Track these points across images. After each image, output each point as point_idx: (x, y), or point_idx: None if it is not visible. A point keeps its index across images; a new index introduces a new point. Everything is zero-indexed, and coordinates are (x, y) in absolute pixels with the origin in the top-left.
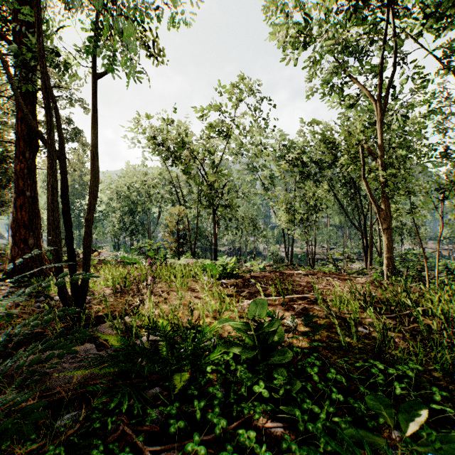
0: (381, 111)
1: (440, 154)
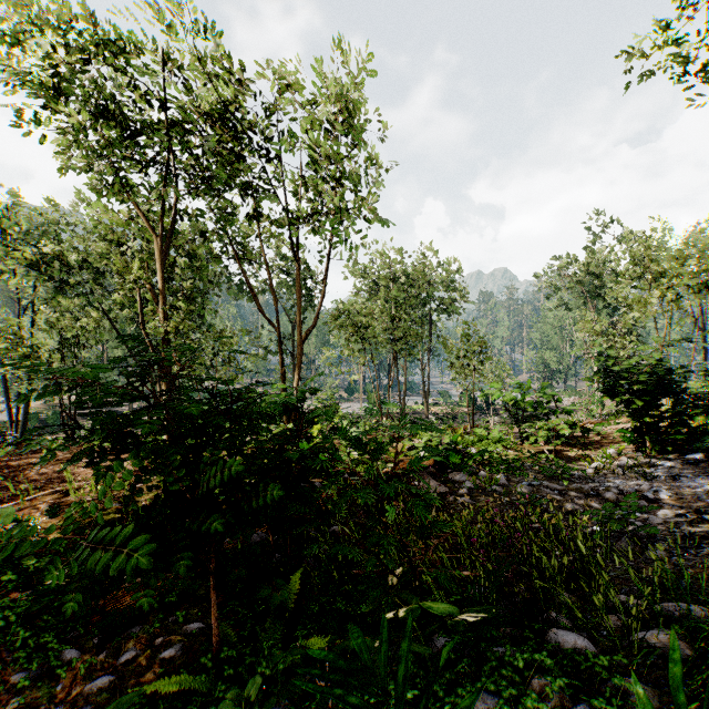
0: (162, 252)
1: (239, 286)
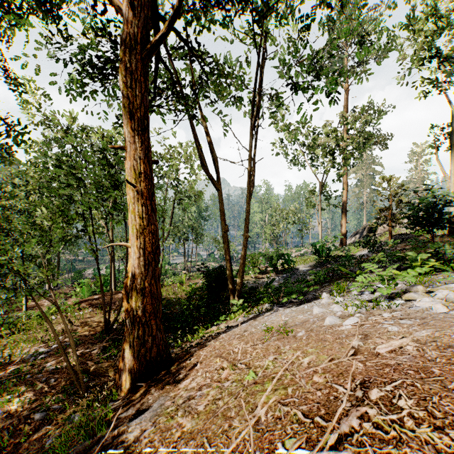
0: None
1: None
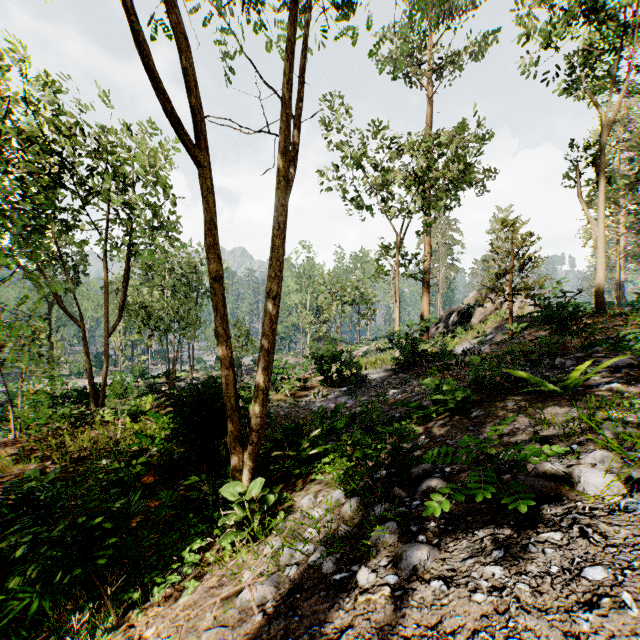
0: None
1: None
